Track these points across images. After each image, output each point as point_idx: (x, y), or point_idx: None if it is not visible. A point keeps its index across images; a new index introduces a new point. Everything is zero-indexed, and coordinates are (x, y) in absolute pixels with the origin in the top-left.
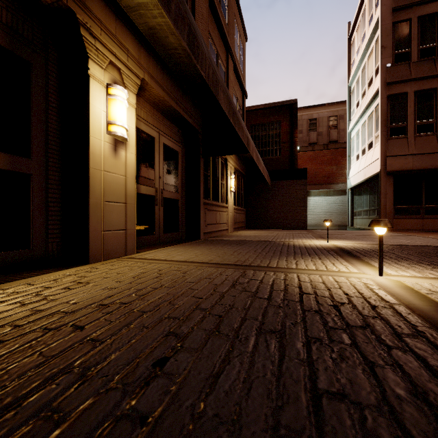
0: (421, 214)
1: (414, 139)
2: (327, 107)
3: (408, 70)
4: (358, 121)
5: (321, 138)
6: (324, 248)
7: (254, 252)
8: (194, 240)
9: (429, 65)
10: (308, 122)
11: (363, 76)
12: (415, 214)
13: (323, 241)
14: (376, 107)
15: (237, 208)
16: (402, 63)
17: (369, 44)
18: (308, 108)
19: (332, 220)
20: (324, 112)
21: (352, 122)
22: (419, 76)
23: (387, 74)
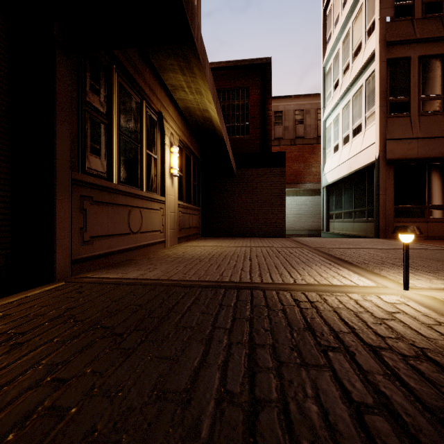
0: (425, 216)
1: (418, 119)
2: (293, 100)
3: (412, 27)
4: (337, 104)
5: (288, 133)
6: None
7: None
8: (13, 293)
9: (436, 24)
10: (274, 114)
11: (346, 47)
12: (419, 216)
13: (385, 284)
14: (367, 79)
15: (186, 205)
16: (404, 18)
17: (355, 4)
18: (273, 99)
19: (302, 224)
20: (290, 105)
21: (329, 107)
22: (425, 37)
23: (386, 30)
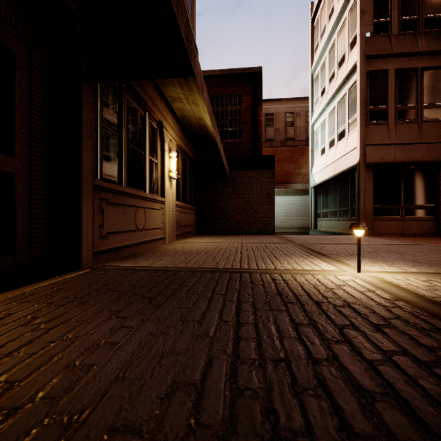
0: (401, 215)
1: (395, 127)
2: (284, 103)
3: (389, 43)
4: (324, 110)
5: (279, 135)
6: (422, 318)
7: (189, 439)
8: (54, 276)
9: (410, 40)
10: (266, 116)
11: (331, 57)
12: (396, 215)
13: (345, 269)
14: (350, 88)
15: (183, 205)
16: (382, 34)
17: (340, 17)
18: (265, 101)
19: (292, 222)
20: (281, 107)
21: (317, 112)
22: (400, 52)
23: (366, 45)
